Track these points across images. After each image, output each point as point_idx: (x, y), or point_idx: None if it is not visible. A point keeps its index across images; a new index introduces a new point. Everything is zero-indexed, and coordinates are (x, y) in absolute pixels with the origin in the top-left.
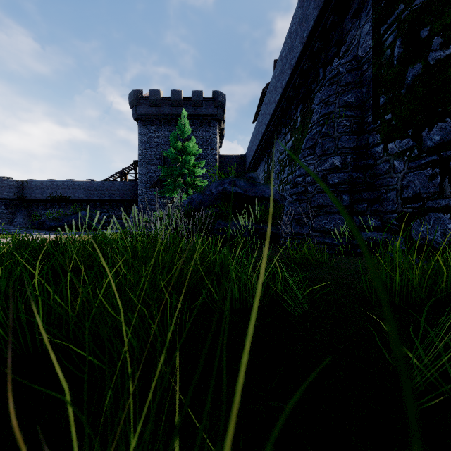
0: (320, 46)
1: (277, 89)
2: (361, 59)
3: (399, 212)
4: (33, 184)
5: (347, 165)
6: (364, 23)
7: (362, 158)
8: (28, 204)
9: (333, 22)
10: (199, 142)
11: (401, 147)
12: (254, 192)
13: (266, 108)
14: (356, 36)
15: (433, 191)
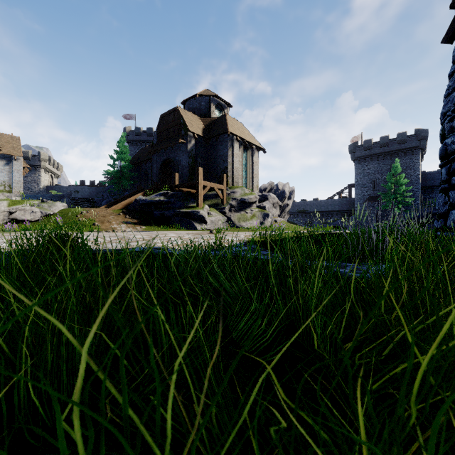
0: None
1: None
2: None
3: None
4: None
5: None
6: None
7: None
8: None
9: None
10: (402, 168)
11: None
12: None
13: None
14: None
15: None
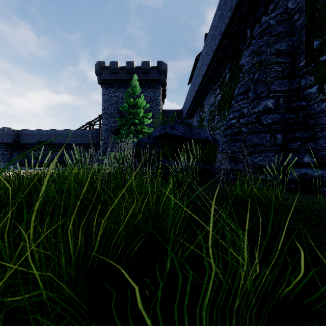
0: (249, 8)
1: (209, 53)
2: (292, 10)
3: None
4: (25, 133)
5: (280, 106)
6: None
7: (294, 100)
8: (22, 147)
9: None
10: (147, 100)
11: None
12: (191, 134)
13: (199, 71)
14: None
15: None
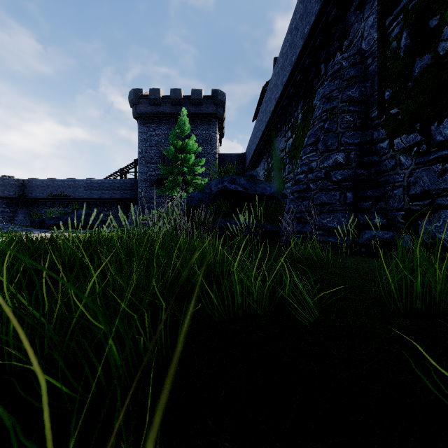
0: (322, 40)
1: (278, 86)
2: (365, 53)
3: (405, 210)
4: (34, 183)
5: (351, 161)
6: (368, 15)
7: (366, 155)
8: (29, 202)
9: (336, 15)
10: (198, 141)
11: (408, 142)
12: (255, 189)
13: (266, 106)
14: (360, 29)
15: (443, 187)
